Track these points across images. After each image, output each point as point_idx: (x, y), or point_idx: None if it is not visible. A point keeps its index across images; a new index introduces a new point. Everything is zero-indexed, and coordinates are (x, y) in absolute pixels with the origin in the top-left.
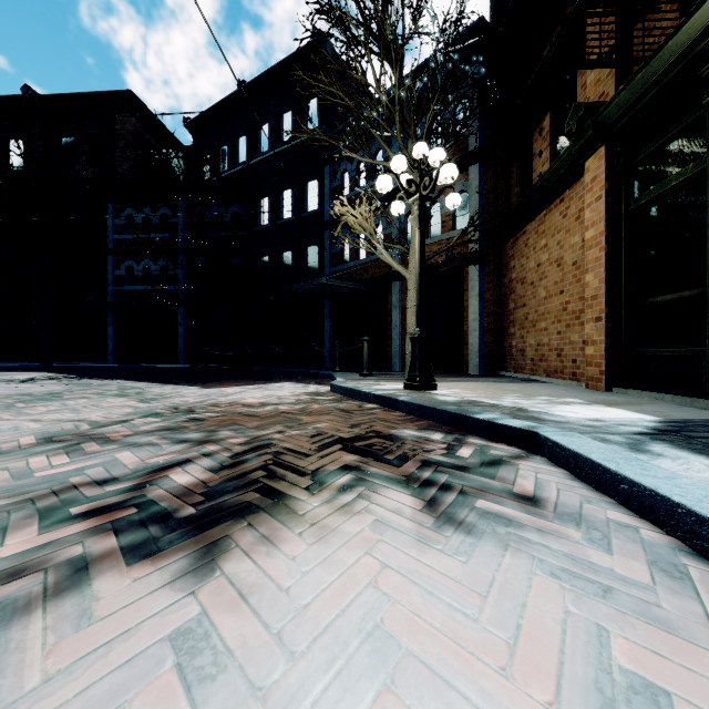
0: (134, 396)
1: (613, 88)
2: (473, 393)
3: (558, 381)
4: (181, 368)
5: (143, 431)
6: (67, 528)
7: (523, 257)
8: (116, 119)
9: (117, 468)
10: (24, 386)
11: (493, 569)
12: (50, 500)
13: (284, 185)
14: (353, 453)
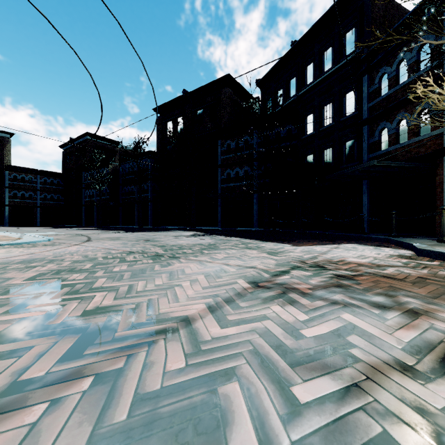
0: (258, 249)
1: None
2: None
3: None
4: (258, 230)
5: (317, 285)
6: None
7: None
8: (222, 92)
9: (375, 340)
10: (194, 239)
11: None
12: (385, 396)
13: (325, 102)
14: None
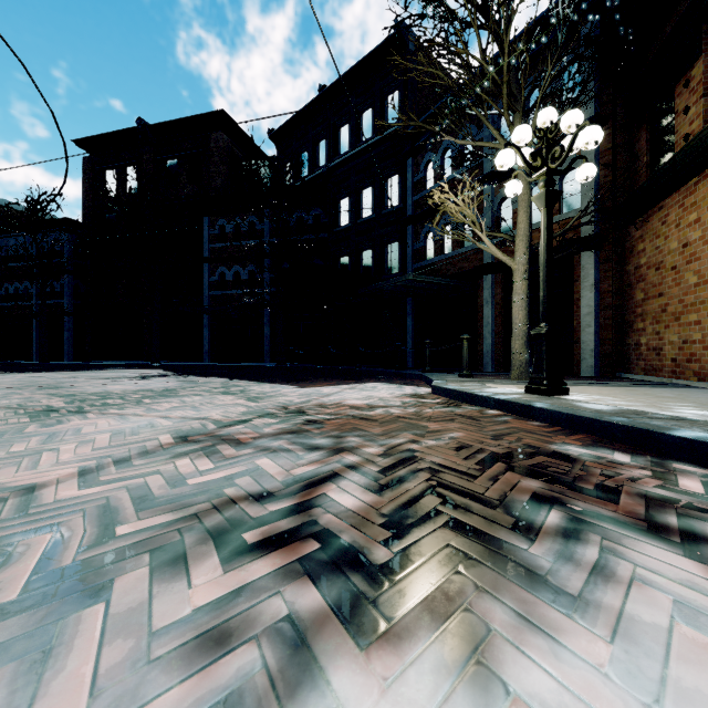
0: (239, 394)
1: None
2: (622, 401)
3: None
4: (268, 367)
5: (268, 433)
6: (251, 566)
7: (658, 237)
8: (211, 138)
9: (265, 478)
10: (144, 382)
11: None
12: (215, 518)
13: (364, 184)
14: (529, 476)
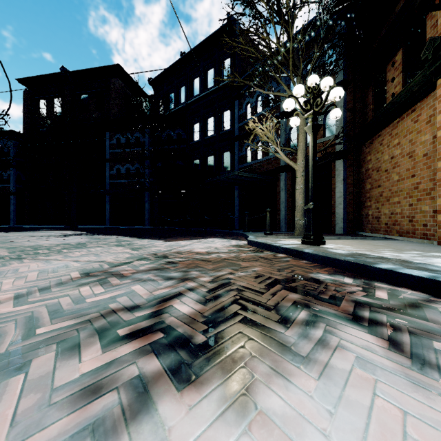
0: (127, 246)
1: None
2: (354, 248)
3: (411, 239)
4: (148, 228)
5: (142, 270)
6: (120, 348)
7: (378, 153)
8: (111, 81)
9: (136, 297)
10: (64, 238)
11: None
12: (101, 321)
13: (208, 115)
14: (294, 292)
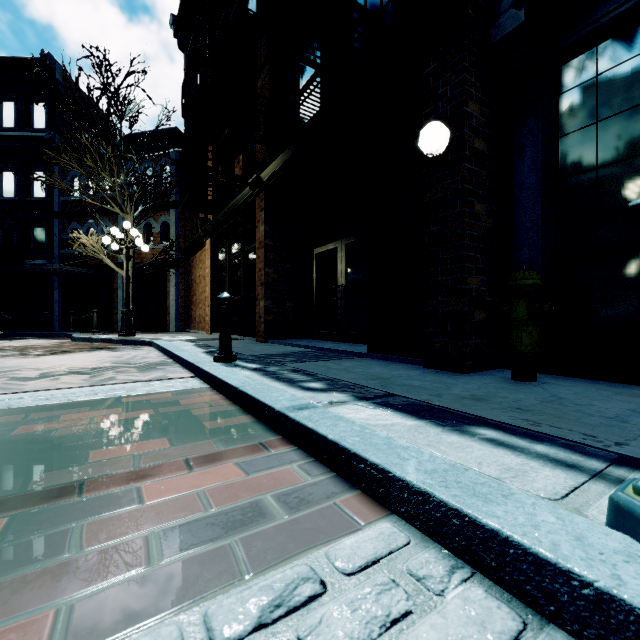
0: None
1: (212, 217)
2: (151, 336)
3: (203, 332)
4: None
5: None
6: (21, 356)
7: (196, 269)
8: None
9: (5, 354)
10: None
11: (120, 352)
12: (0, 356)
13: (4, 166)
14: (92, 349)
